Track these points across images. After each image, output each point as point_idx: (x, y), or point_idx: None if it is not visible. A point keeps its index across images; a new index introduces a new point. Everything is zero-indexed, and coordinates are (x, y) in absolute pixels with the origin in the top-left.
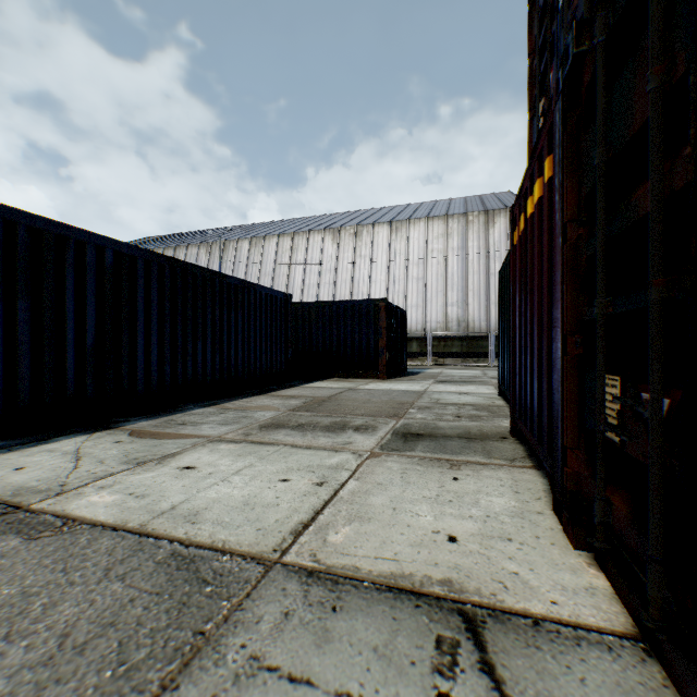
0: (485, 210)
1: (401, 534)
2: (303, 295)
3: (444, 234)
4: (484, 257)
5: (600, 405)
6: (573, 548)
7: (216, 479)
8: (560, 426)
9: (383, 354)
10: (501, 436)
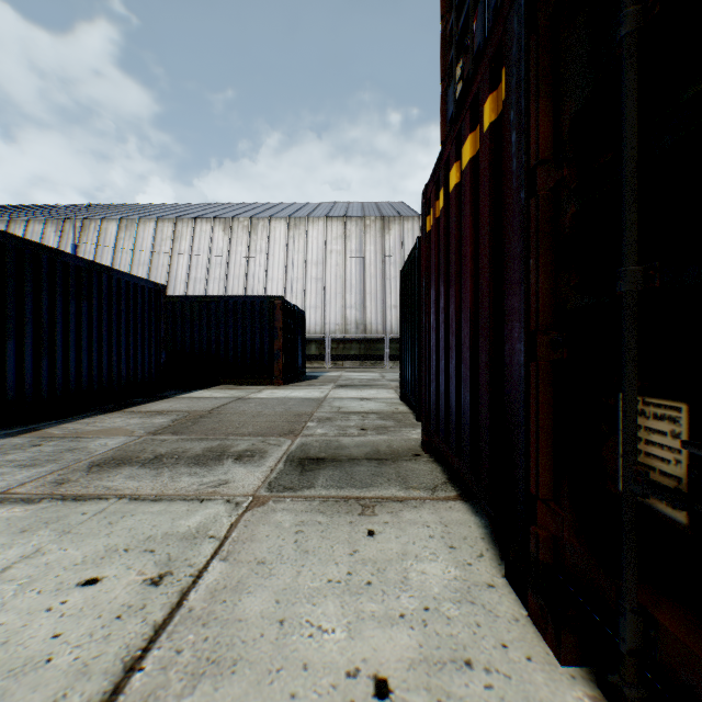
0: (381, 216)
1: (291, 696)
2: (188, 290)
3: (343, 236)
4: (380, 262)
5: (631, 449)
6: (560, 663)
7: None
8: (523, 463)
9: (280, 357)
10: (413, 452)
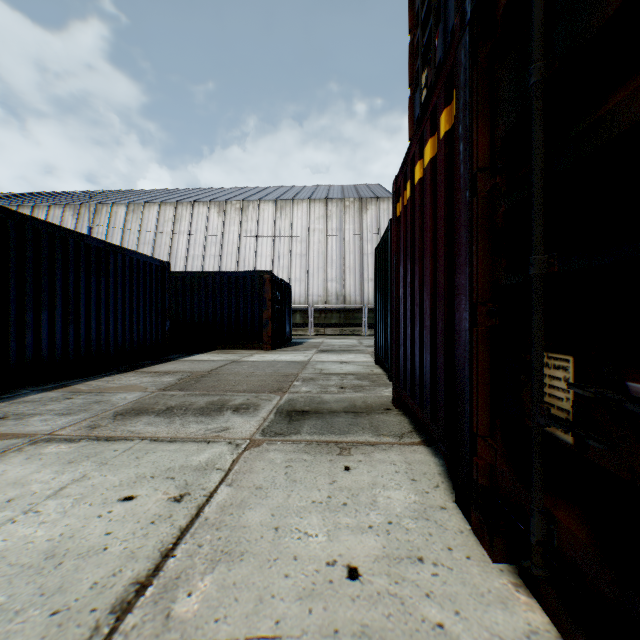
0: (359, 198)
1: (285, 576)
2: (187, 266)
3: (325, 216)
4: (358, 239)
5: (539, 391)
6: (492, 561)
7: (16, 510)
8: (468, 408)
9: (268, 325)
10: (385, 407)
